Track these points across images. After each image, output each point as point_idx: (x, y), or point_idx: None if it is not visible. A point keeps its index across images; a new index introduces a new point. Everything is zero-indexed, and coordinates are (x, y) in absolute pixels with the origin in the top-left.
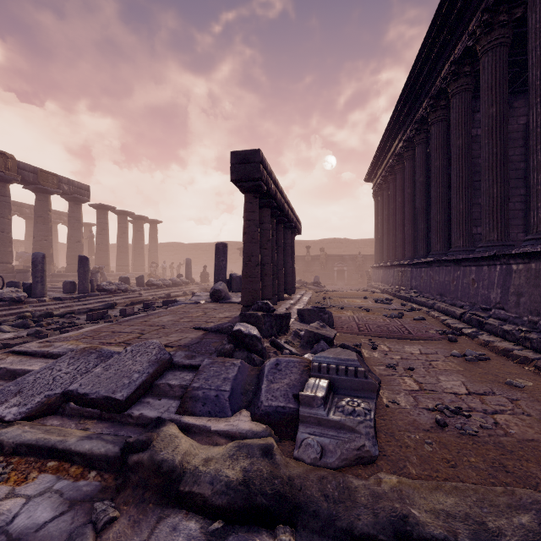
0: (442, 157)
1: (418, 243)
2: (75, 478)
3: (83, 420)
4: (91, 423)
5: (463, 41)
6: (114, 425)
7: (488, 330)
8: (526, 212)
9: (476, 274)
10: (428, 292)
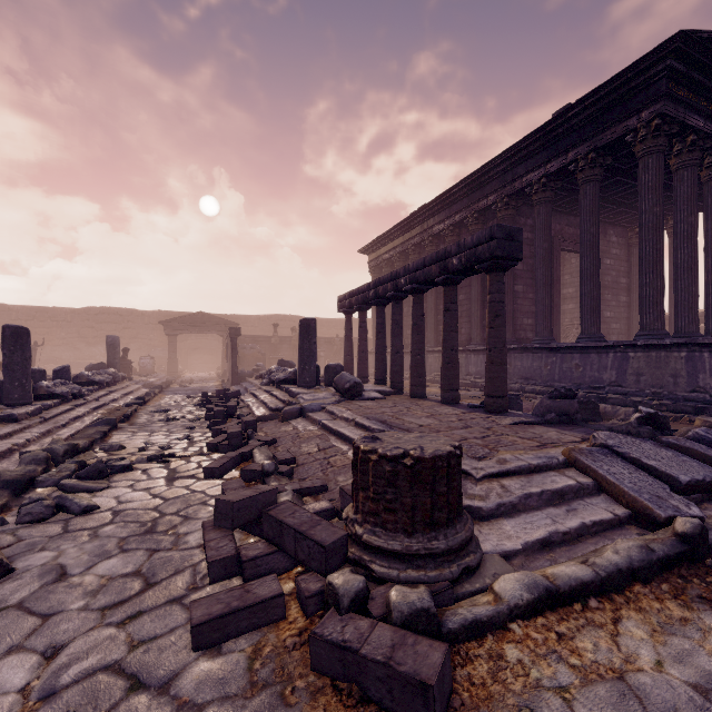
0: None
1: (475, 330)
2: None
3: (700, 506)
4: (708, 505)
5: (559, 162)
6: None
7: (613, 403)
8: (554, 309)
9: (581, 360)
10: None
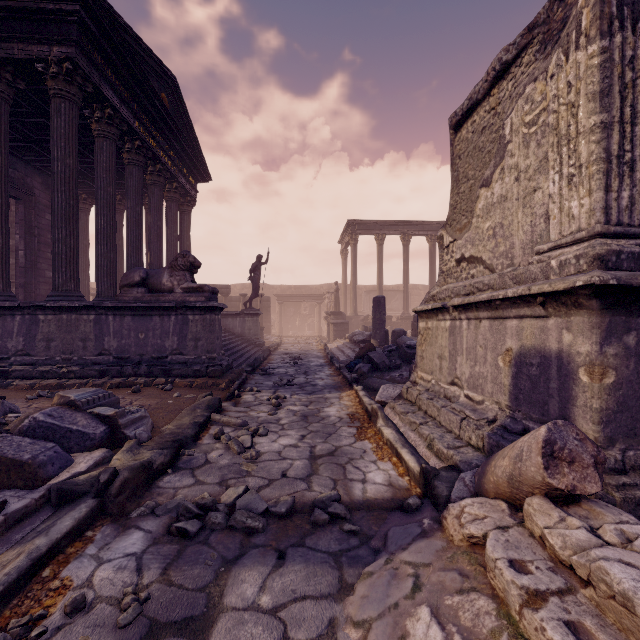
0: None
1: None
2: (86, 545)
3: None
4: None
5: None
6: None
7: (18, 377)
8: None
9: None
10: None
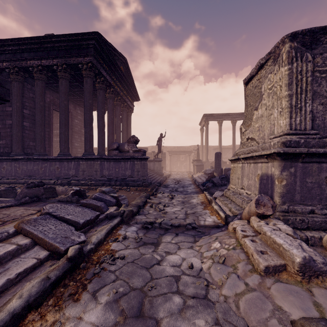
0: (21, 102)
1: None
2: (121, 228)
3: (89, 232)
4: (92, 229)
5: (49, 62)
6: (97, 226)
7: (73, 185)
8: (49, 139)
9: (60, 165)
10: (13, 175)
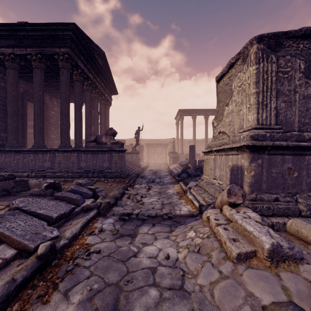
0: None
1: None
2: (97, 220)
3: (63, 226)
4: (67, 223)
5: (22, 50)
6: (72, 219)
7: (49, 177)
8: (23, 130)
9: (34, 157)
10: None
